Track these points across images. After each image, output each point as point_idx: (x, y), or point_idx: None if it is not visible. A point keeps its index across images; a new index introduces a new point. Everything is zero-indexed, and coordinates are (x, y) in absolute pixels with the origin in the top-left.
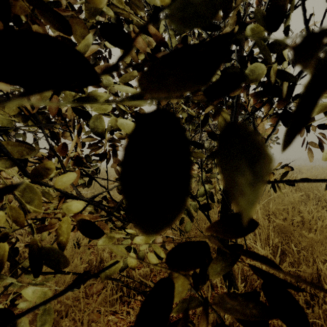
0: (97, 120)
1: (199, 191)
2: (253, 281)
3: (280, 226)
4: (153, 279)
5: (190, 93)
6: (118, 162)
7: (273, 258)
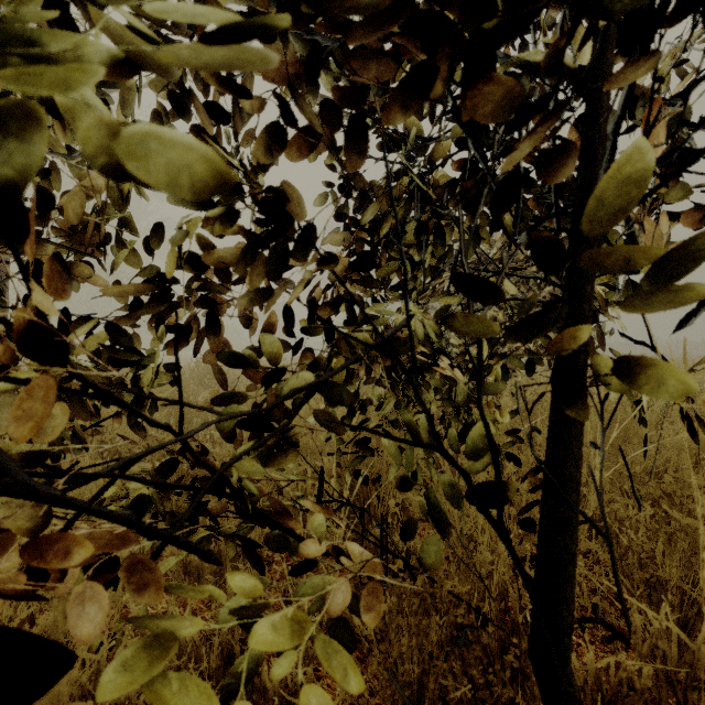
0: (4, 130)
1: (451, 428)
2: (614, 696)
3: (697, 537)
4: (326, 685)
5: (428, 163)
6: (224, 349)
7: (686, 641)
